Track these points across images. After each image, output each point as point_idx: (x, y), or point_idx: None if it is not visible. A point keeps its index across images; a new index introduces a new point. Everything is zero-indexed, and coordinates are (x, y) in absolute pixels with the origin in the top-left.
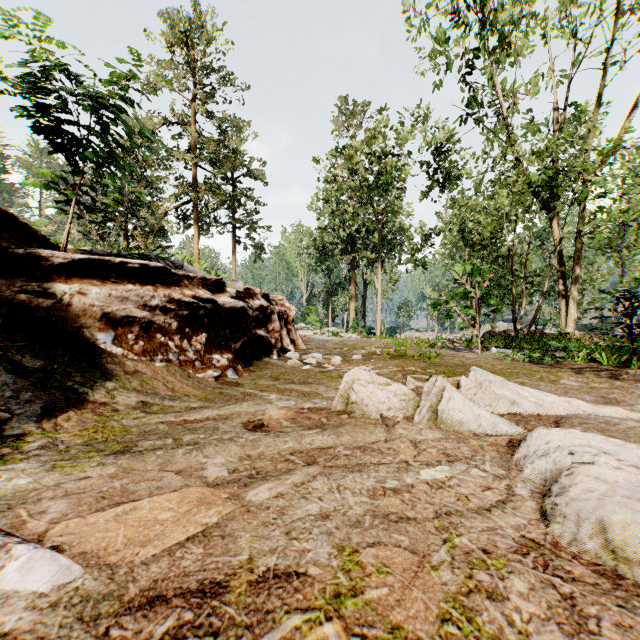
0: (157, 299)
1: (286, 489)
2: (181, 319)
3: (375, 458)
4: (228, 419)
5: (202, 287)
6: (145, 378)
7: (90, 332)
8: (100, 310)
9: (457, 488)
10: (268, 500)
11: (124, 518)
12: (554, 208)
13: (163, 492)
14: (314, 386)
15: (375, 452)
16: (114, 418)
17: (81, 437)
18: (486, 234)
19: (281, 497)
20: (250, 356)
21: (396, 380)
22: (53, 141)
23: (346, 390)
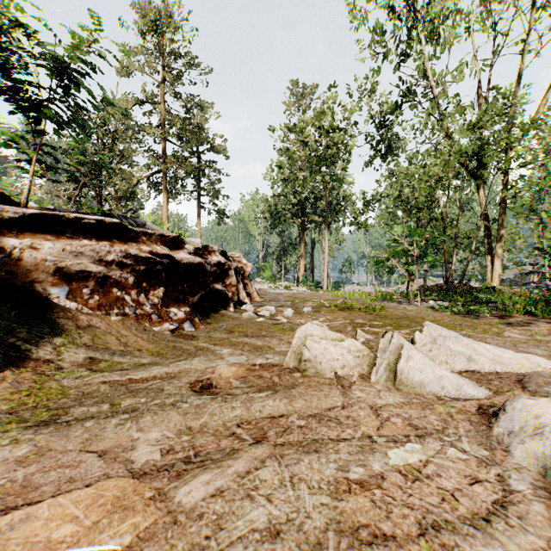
0: (113, 254)
1: (227, 482)
2: (138, 274)
3: (333, 431)
4: (175, 378)
5: (160, 243)
6: (98, 332)
7: (43, 287)
8: (53, 265)
9: (437, 480)
10: (203, 501)
11: (7, 536)
12: (481, 176)
13: (73, 487)
14: (267, 339)
15: (332, 422)
16: (55, 377)
17: (10, 402)
18: (421, 199)
19: (220, 496)
20: (208, 309)
21: (346, 333)
22: (11, 99)
23: (298, 346)
